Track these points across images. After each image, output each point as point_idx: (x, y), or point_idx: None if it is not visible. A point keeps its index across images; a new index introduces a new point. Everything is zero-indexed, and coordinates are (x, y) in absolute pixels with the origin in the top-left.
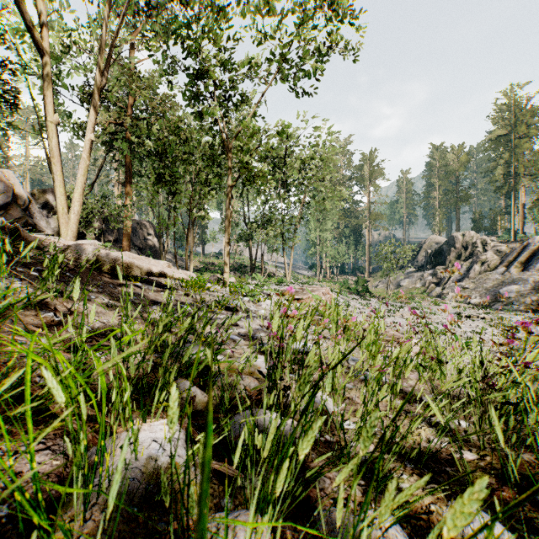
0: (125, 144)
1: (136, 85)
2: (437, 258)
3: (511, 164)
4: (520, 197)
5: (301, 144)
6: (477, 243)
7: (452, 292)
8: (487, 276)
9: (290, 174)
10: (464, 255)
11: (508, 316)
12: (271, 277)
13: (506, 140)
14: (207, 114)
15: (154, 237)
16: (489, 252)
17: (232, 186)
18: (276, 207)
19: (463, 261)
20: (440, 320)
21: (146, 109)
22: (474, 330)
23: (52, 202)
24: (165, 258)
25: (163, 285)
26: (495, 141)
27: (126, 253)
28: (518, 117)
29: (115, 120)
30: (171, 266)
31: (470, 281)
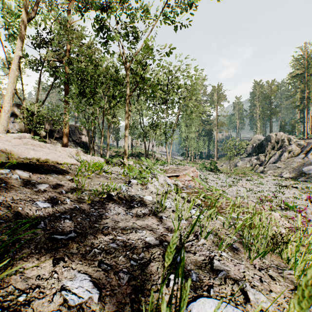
0: (63, 74)
1: (70, 36)
2: (259, 149)
3: (305, 91)
4: (310, 112)
5: (177, 76)
6: (284, 140)
7: (270, 170)
8: (292, 160)
9: (170, 95)
10: (276, 147)
11: (310, 185)
12: (158, 160)
13: (301, 77)
14: (110, 38)
15: (86, 136)
16: (293, 145)
17: (129, 95)
18: (161, 117)
19: (276, 150)
20: (267, 188)
21: (78, 53)
22: (294, 196)
23: (17, 112)
24: (92, 149)
25: (51, 170)
26: (294, 77)
27: (24, 140)
28: (309, 63)
29: (57, 59)
30: (79, 153)
31: (281, 163)
